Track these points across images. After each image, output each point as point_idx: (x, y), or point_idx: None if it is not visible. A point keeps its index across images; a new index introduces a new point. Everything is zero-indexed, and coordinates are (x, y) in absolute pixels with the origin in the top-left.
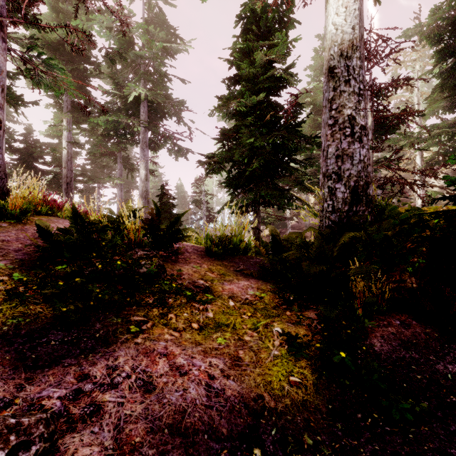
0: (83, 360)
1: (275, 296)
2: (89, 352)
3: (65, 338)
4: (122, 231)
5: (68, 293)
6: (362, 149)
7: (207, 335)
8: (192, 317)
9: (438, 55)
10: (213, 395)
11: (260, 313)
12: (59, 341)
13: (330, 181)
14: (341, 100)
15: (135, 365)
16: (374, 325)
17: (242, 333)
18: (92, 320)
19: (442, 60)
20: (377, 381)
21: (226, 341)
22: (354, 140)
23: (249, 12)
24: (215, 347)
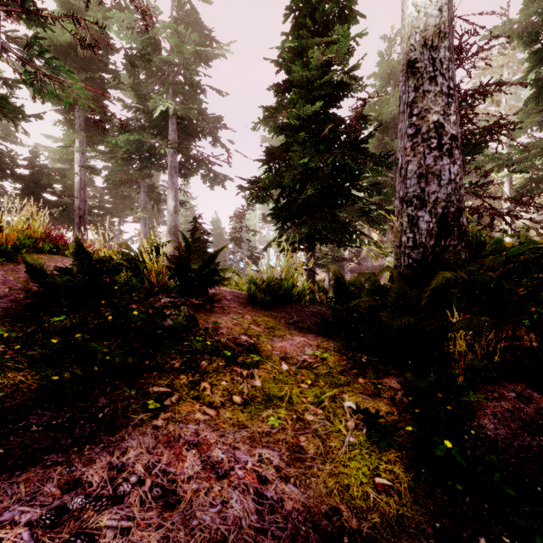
0: (75, 456)
1: (341, 357)
2: (86, 442)
3: (53, 421)
4: (140, 271)
5: (63, 354)
6: (452, 165)
7: (254, 414)
8: (233, 387)
9: (534, 57)
10: (266, 510)
11: (323, 380)
12: (43, 426)
13: (411, 207)
14: (425, 103)
15: (151, 462)
16: (483, 400)
17: (302, 410)
18: (96, 392)
19: (539, 64)
20: (500, 484)
21: (281, 422)
22: (442, 153)
23: (301, 2)
24: (266, 431)
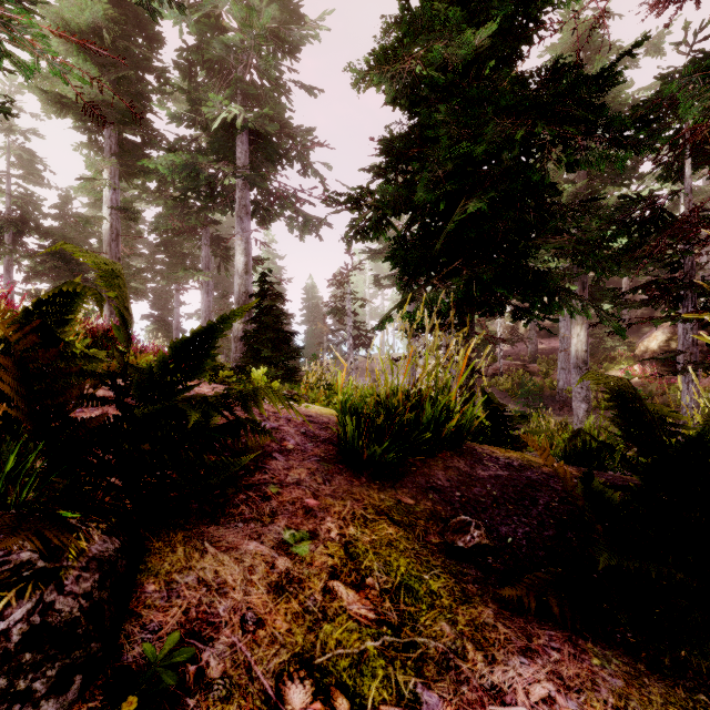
0: None
1: None
2: None
3: None
4: None
5: None
6: None
7: None
8: None
9: None
10: None
11: None
12: None
13: None
14: None
15: None
16: None
17: None
18: None
19: None
20: None
21: None
22: None
23: None
24: None
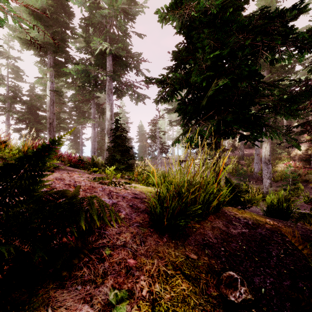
0: None
1: None
2: None
3: None
4: None
5: None
6: None
7: None
8: None
9: None
10: None
11: None
12: None
13: None
14: None
15: None
16: None
17: None
18: None
19: None
20: None
21: None
22: None
23: None
24: None
